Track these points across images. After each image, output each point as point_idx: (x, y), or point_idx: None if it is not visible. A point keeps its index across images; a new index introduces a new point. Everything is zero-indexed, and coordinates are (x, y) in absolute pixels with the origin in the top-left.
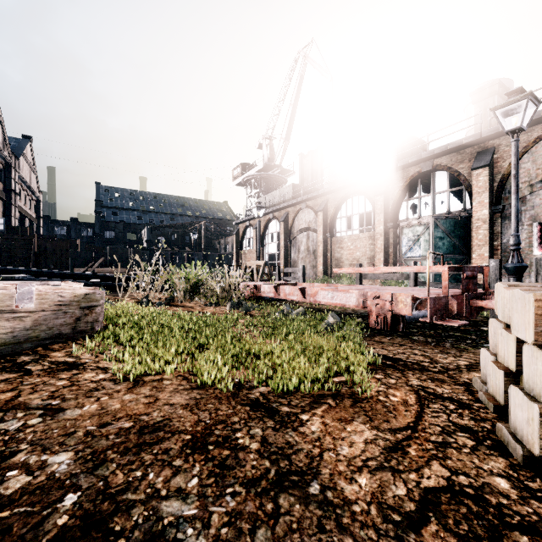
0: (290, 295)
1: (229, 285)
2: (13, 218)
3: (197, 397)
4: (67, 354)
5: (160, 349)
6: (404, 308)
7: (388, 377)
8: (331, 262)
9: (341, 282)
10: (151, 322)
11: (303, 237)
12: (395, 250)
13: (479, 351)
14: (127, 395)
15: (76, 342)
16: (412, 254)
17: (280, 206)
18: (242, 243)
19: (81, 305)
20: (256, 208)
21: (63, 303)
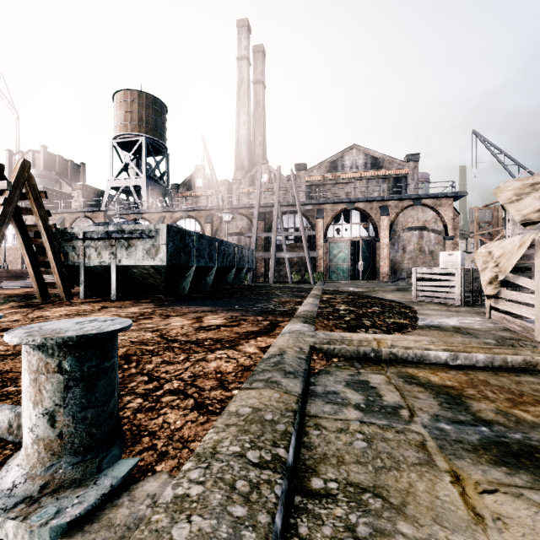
0: None
1: None
2: None
3: None
4: None
5: None
6: None
7: None
8: None
9: None
10: None
11: None
12: None
13: None
14: None
15: None
16: None
17: None
18: None
19: None
20: None
21: None
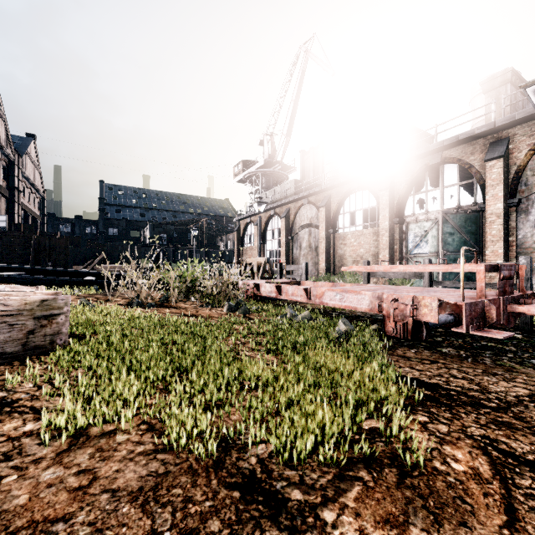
0: (294, 296)
1: (228, 284)
2: (17, 215)
3: (160, 471)
4: (0, 384)
5: (123, 379)
6: (428, 314)
7: (434, 419)
8: (334, 258)
9: (344, 279)
10: (127, 332)
11: (305, 233)
12: (401, 246)
13: (532, 371)
14: (49, 471)
15: (25, 363)
16: (418, 250)
17: (282, 202)
18: (243, 240)
19: (36, 314)
20: (256, 204)
21: (8, 313)
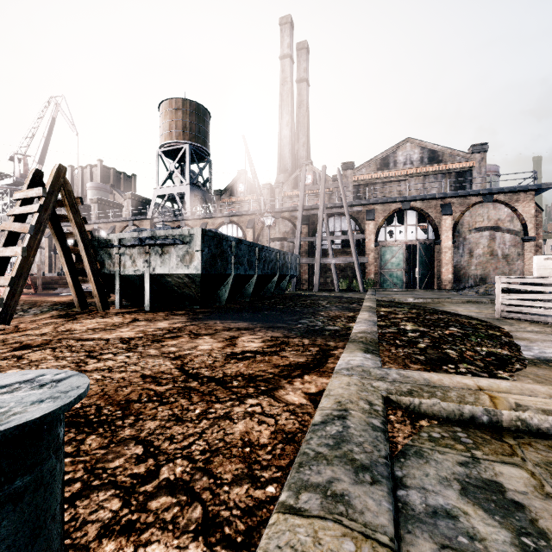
0: None
1: None
2: None
3: None
4: None
5: None
6: None
7: None
8: (55, 269)
9: None
10: None
11: (38, 252)
12: None
13: None
14: None
15: None
16: None
17: None
18: None
19: None
20: None
21: None
